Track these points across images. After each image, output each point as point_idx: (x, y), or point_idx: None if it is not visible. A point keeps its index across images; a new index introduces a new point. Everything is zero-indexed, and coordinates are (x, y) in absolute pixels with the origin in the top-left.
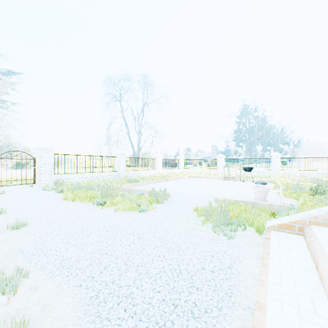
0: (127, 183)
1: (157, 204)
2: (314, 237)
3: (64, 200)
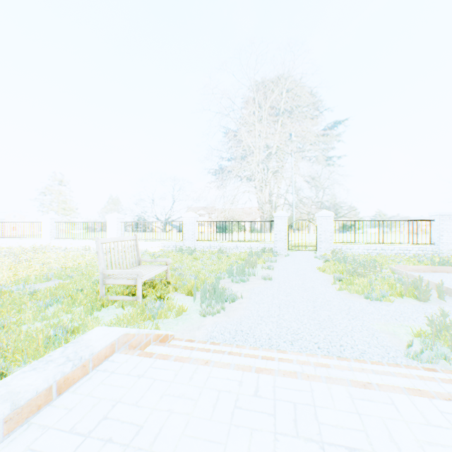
0: (429, 265)
1: (413, 299)
2: (450, 381)
3: (318, 270)
